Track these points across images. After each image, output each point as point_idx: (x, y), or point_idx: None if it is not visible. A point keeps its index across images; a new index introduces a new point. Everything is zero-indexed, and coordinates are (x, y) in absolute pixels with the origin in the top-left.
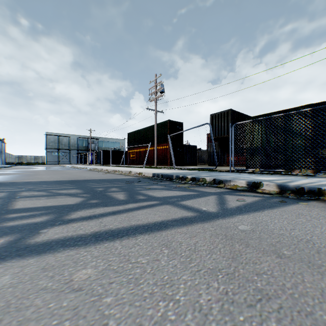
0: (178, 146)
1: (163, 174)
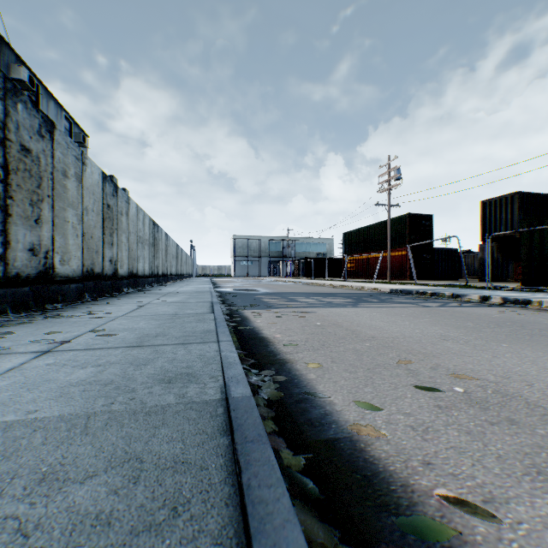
0: (423, 252)
1: (402, 290)
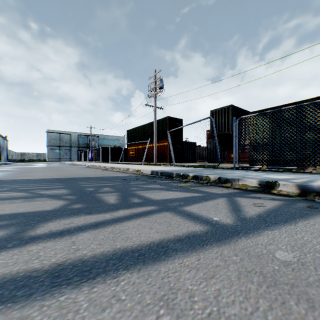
0: (177, 143)
1: (162, 172)
